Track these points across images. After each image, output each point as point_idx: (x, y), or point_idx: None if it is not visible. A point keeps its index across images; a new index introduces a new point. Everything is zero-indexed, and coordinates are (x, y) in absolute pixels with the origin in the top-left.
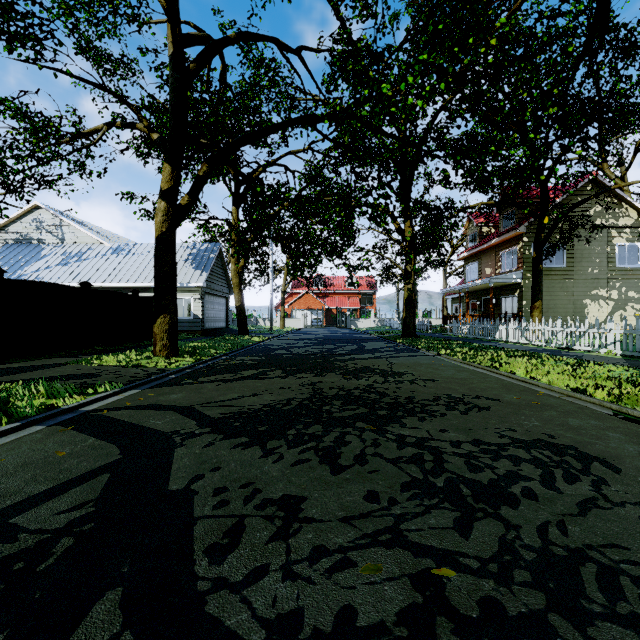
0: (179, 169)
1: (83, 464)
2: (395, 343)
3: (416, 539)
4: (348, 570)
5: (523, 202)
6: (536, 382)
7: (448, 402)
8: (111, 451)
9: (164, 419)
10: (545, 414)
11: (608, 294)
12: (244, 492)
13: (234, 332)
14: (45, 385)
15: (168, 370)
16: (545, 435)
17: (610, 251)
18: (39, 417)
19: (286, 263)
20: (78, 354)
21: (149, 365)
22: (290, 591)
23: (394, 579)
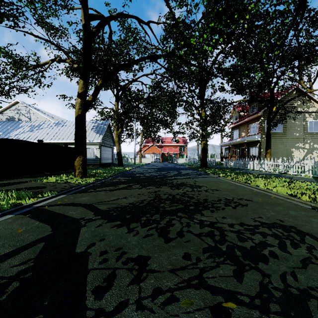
0: (87, 82)
1: (31, 237)
2: (197, 170)
3: (212, 283)
4: (174, 303)
5: (261, 99)
6: (270, 191)
7: (225, 202)
8: (47, 229)
9: (77, 211)
10: (277, 208)
11: (304, 146)
12: (116, 253)
13: (116, 165)
14: (16, 193)
15: (81, 184)
16: (278, 220)
17: (305, 124)
18: (11, 210)
19: (142, 130)
20: (36, 176)
21: (72, 182)
22: (140, 317)
23: (201, 310)
